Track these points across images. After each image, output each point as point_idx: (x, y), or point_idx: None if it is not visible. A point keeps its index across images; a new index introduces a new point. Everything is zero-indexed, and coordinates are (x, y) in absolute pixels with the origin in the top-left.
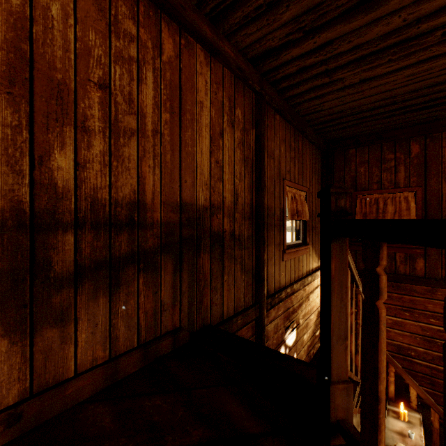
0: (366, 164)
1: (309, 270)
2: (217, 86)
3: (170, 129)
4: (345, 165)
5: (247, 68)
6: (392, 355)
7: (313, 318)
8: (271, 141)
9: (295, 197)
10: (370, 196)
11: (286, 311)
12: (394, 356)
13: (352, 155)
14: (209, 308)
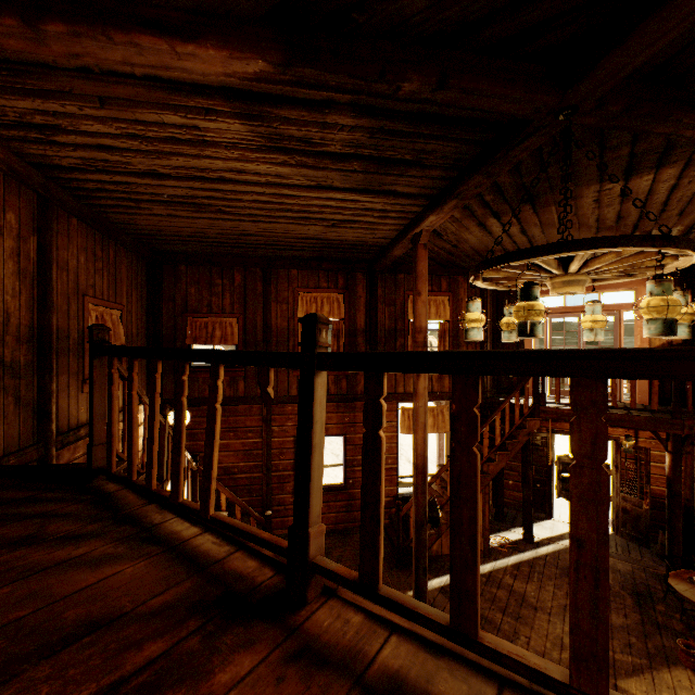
0: (198, 285)
1: None
2: None
3: None
4: (176, 282)
5: (26, 170)
6: (221, 479)
7: None
8: (64, 249)
9: (103, 317)
10: (201, 320)
11: None
12: (222, 478)
13: (183, 273)
14: None
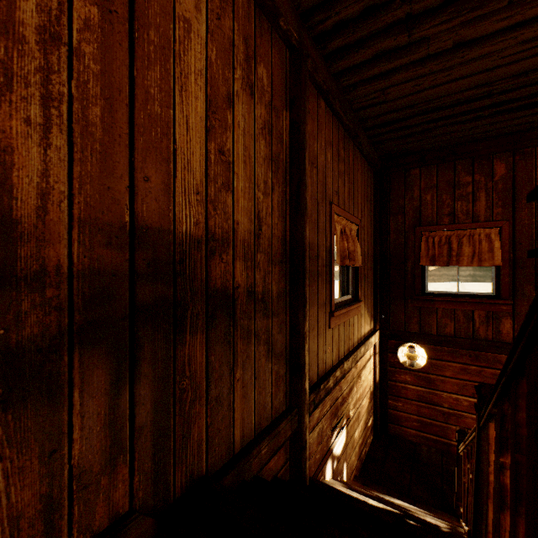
0: (434, 189)
1: (361, 337)
2: (222, 4)
3: (101, 48)
4: (406, 191)
5: None
6: None
7: (366, 404)
8: (313, 139)
9: (344, 231)
10: (439, 234)
11: (334, 404)
12: None
13: (415, 177)
14: (204, 442)
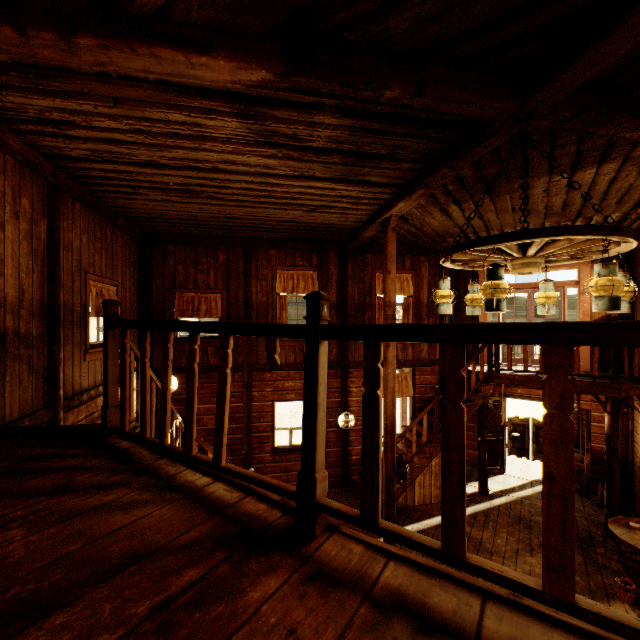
0: (185, 263)
1: None
2: None
3: None
4: (165, 261)
5: (38, 160)
6: (206, 439)
7: None
8: (69, 231)
9: (102, 292)
10: (188, 295)
11: (90, 416)
12: (207, 439)
13: (171, 252)
14: None
